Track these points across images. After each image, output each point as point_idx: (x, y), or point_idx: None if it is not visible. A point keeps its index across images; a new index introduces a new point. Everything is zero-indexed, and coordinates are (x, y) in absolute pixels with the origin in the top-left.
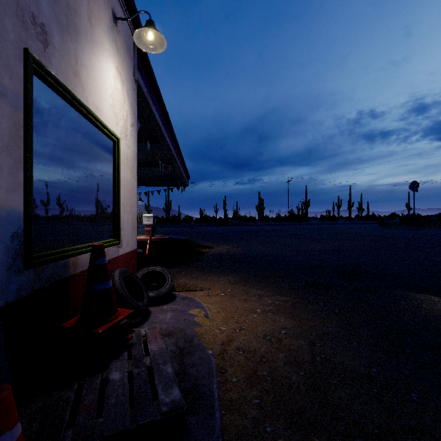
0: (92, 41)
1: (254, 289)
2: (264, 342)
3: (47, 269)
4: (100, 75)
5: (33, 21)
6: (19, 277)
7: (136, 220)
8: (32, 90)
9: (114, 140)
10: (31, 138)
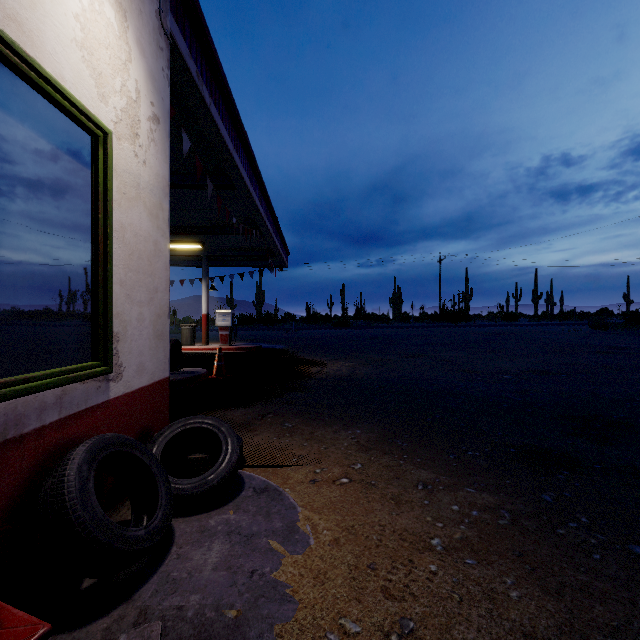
0: None
1: (412, 466)
2: None
3: None
4: None
5: None
6: None
7: (166, 320)
8: None
9: (91, 132)
10: None
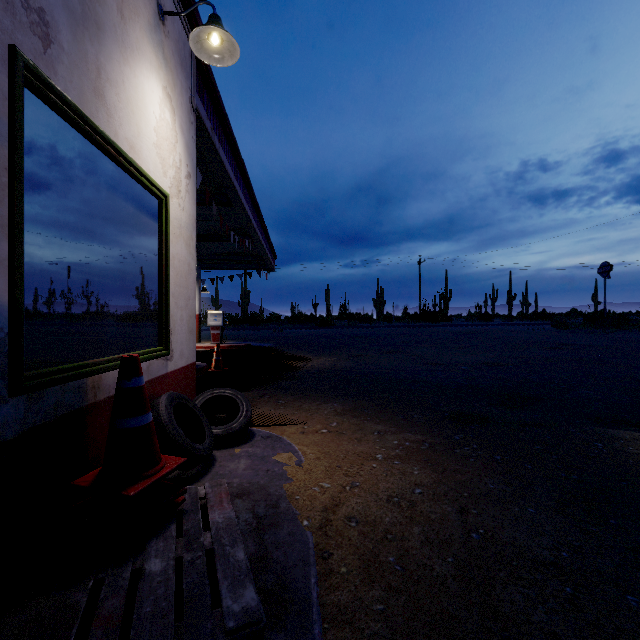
0: (125, 44)
1: (372, 423)
2: (390, 508)
3: (50, 396)
4: (138, 97)
5: (25, 2)
6: (1, 409)
7: (194, 320)
8: (22, 112)
9: (159, 198)
10: (21, 188)
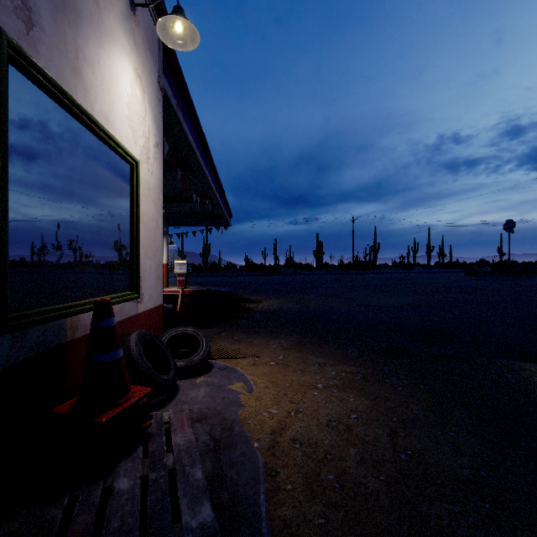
0: (100, 30)
1: (313, 356)
2: (329, 431)
3: (32, 334)
4: (112, 76)
5: None
6: None
7: (161, 268)
8: (6, 85)
9: (131, 164)
10: (5, 152)
